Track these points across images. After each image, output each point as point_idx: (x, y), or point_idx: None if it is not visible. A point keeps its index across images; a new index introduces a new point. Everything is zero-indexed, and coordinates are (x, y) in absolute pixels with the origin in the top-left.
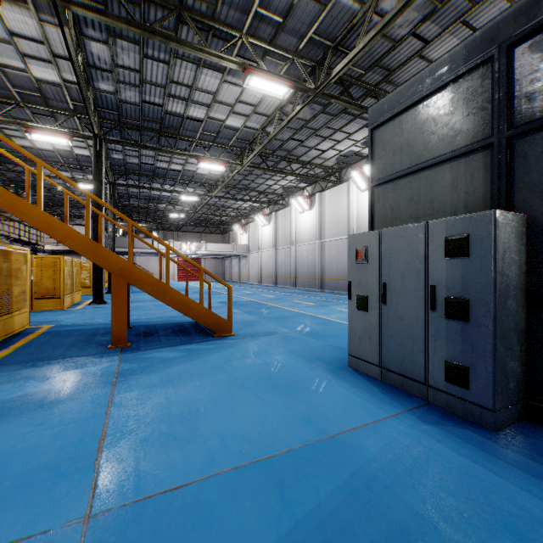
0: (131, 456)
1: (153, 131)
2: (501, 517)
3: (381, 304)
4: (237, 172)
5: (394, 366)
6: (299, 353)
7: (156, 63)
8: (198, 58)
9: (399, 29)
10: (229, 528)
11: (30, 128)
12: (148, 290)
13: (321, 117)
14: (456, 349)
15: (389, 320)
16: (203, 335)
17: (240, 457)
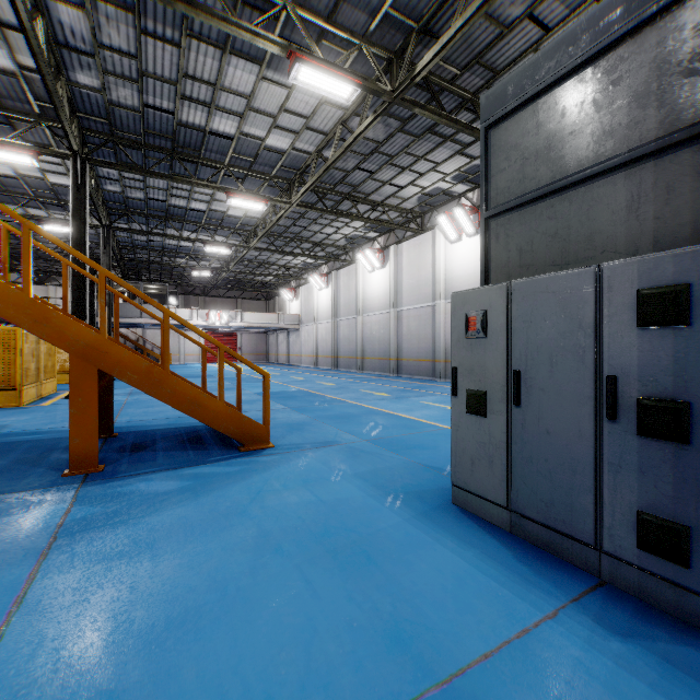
0: None
1: (162, 152)
2: None
3: (510, 405)
4: (283, 214)
5: (536, 512)
6: (373, 479)
7: (161, 44)
8: (222, 40)
9: (510, 7)
10: None
11: None
12: (132, 380)
13: (399, 138)
14: (660, 493)
15: (525, 432)
16: (224, 448)
17: None
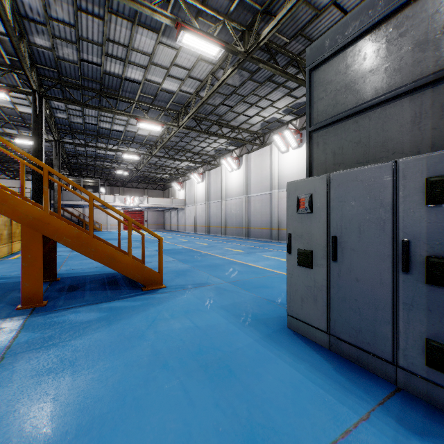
0: None
1: (93, 91)
2: None
3: (329, 260)
4: (173, 133)
5: (348, 336)
6: (233, 310)
7: (91, 18)
8: (132, 16)
9: None
10: None
11: None
12: (67, 243)
13: (249, 84)
14: (443, 326)
15: (340, 280)
16: (132, 288)
17: None
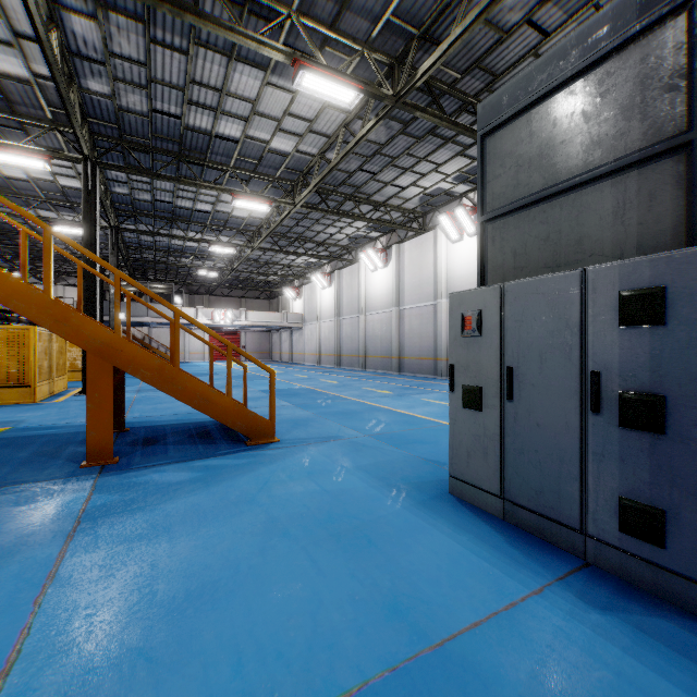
0: None
1: (169, 155)
2: None
3: (503, 399)
4: (286, 215)
5: (527, 500)
6: (374, 471)
7: (169, 52)
8: (229, 48)
9: (509, 13)
10: None
11: None
12: (145, 377)
13: (401, 140)
14: (638, 479)
15: (517, 425)
16: (232, 442)
17: None
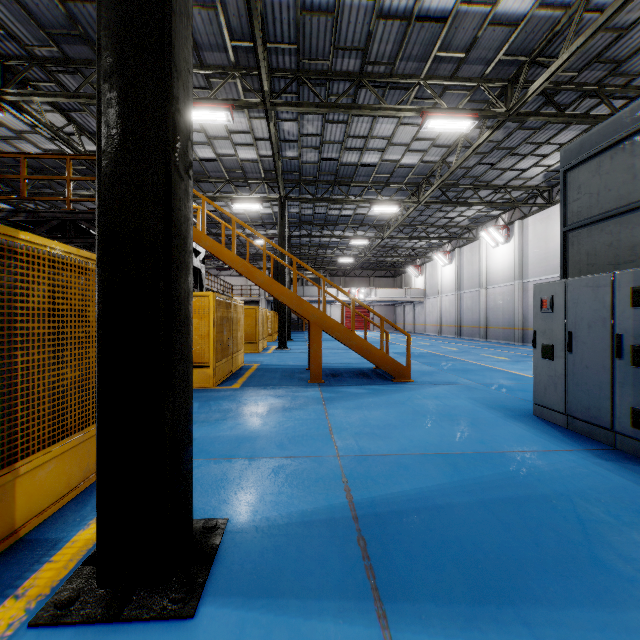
0: (352, 439)
1: (328, 184)
2: (635, 507)
3: (567, 352)
4: (412, 210)
5: (580, 414)
6: (481, 400)
7: (335, 124)
8: None
9: (625, 15)
10: (420, 473)
11: (233, 200)
12: (337, 336)
13: (519, 134)
14: None
15: (574, 368)
16: (383, 379)
17: (425, 450)
